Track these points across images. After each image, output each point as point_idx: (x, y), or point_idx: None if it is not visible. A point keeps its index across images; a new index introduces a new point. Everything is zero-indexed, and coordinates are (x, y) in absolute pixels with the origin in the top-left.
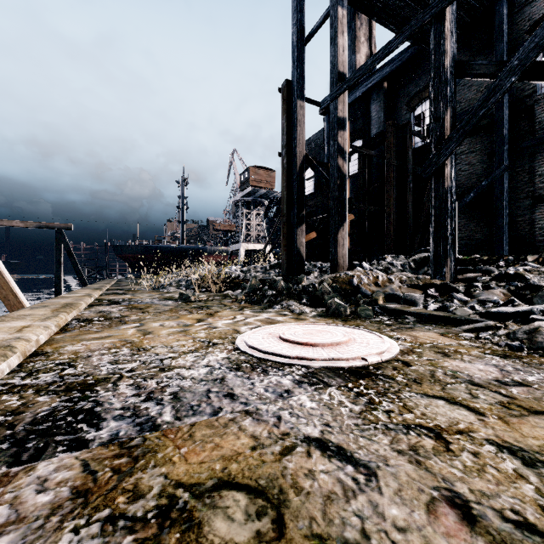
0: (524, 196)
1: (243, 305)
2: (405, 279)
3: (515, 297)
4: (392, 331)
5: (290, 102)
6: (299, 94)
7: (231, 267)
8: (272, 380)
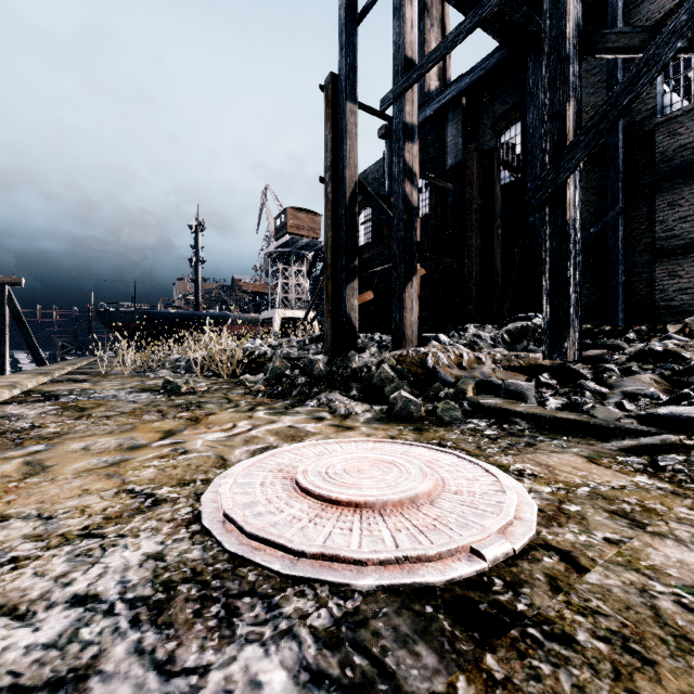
0: (642, 249)
1: (259, 400)
2: (499, 358)
3: (674, 386)
4: (503, 452)
5: (336, 105)
6: (349, 94)
7: (255, 340)
8: (234, 672)
